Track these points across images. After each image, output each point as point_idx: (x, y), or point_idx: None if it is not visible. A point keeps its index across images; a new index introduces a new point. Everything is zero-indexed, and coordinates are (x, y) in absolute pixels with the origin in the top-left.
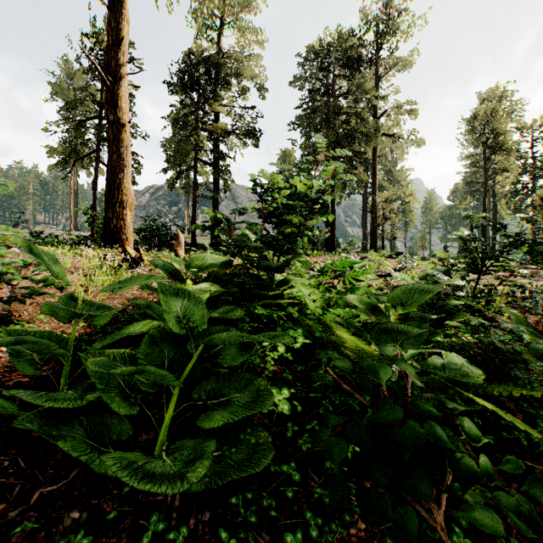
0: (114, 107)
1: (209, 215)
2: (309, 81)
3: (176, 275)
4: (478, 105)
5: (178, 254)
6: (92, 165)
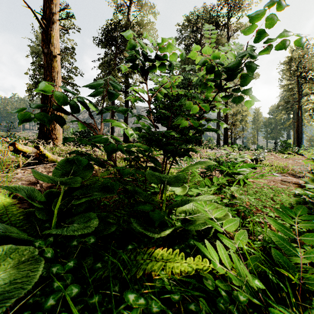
0: (48, 43)
1: (57, 95)
2: (184, 40)
3: None
4: (294, 52)
5: (94, 148)
6: None
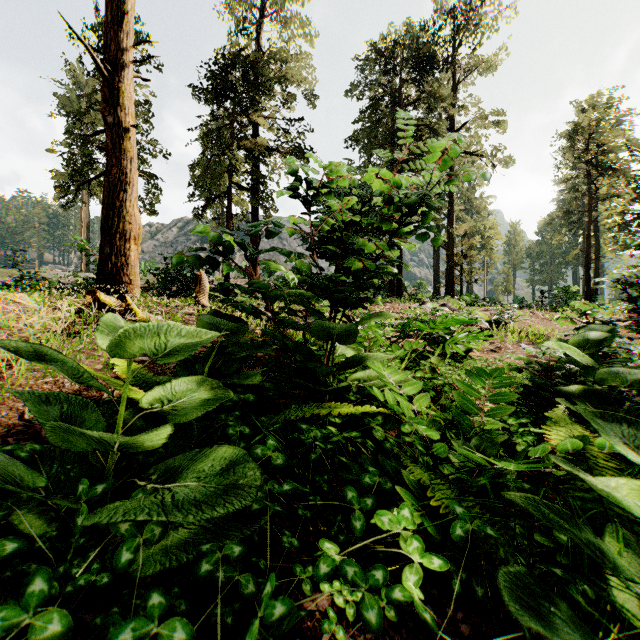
0: (114, 105)
1: (211, 235)
2: (369, 89)
3: (83, 378)
4: (581, 115)
5: (200, 301)
6: (101, 191)
